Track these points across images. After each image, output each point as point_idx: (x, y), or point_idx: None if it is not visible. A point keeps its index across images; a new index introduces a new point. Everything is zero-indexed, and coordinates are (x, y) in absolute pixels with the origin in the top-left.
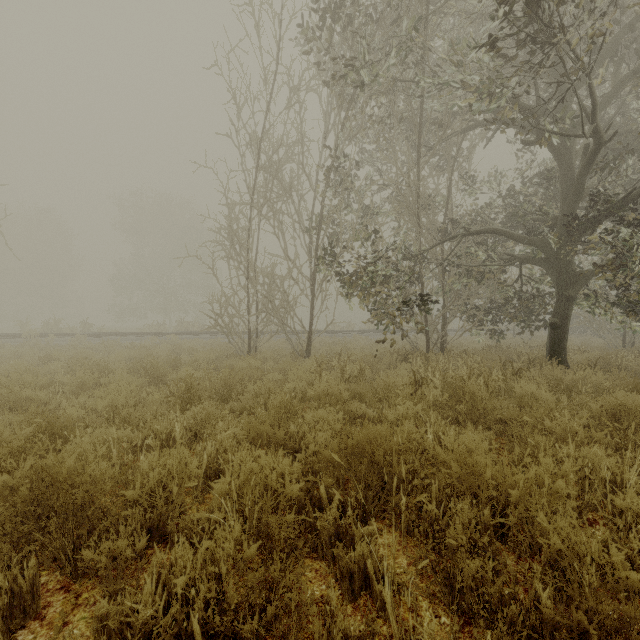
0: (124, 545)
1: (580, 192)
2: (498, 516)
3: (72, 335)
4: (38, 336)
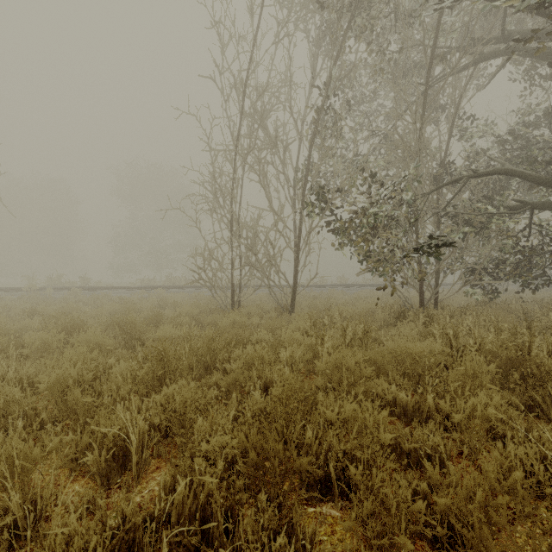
0: None
1: None
2: None
3: (70, 289)
4: (39, 289)
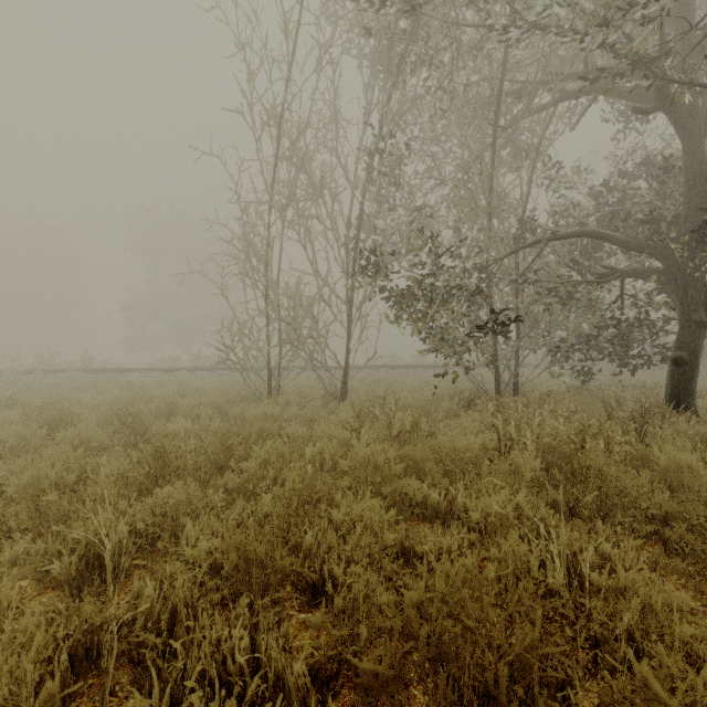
0: None
1: None
2: None
3: (65, 371)
4: (25, 372)
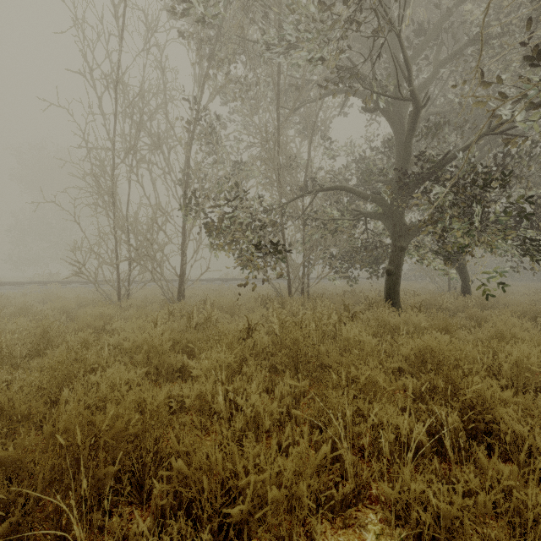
0: None
1: (409, 155)
2: None
3: None
4: None
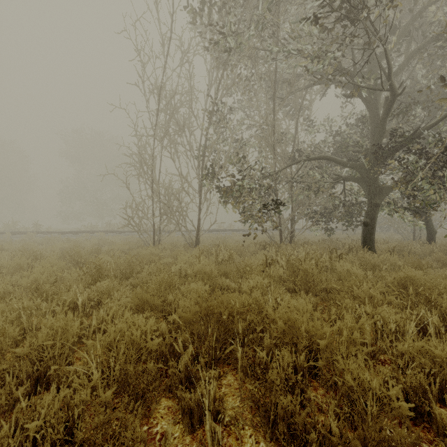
0: (1, 394)
1: (383, 131)
2: (310, 360)
3: (25, 233)
4: None
